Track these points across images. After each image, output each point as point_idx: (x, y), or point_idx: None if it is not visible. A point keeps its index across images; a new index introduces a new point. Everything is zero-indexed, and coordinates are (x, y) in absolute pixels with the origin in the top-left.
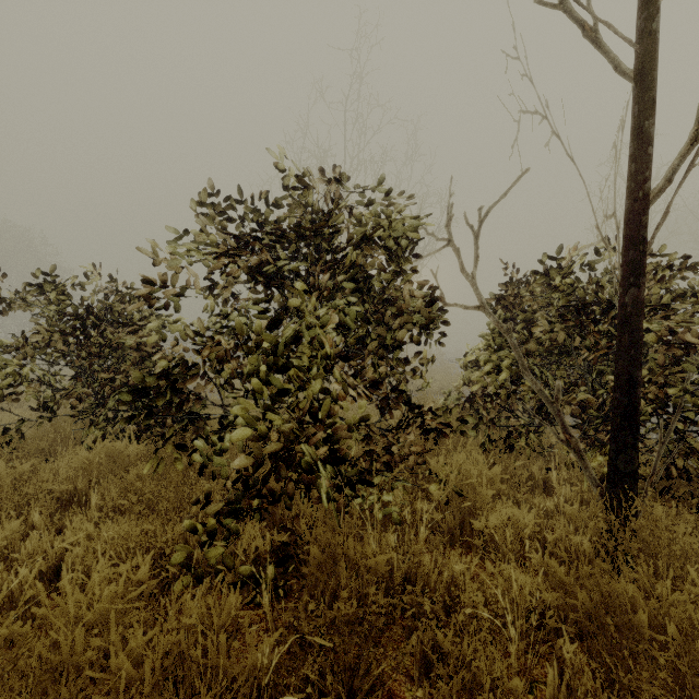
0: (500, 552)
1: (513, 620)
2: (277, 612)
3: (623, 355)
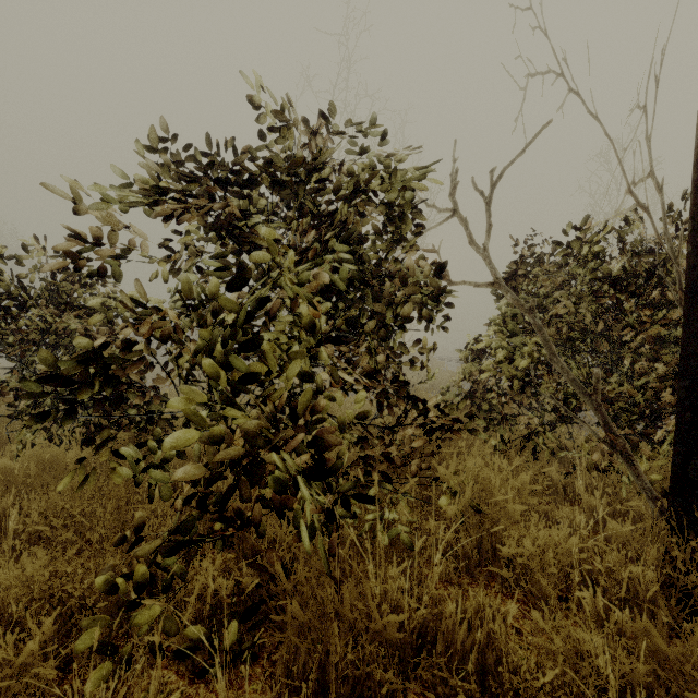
0: (535, 585)
1: (575, 697)
2: (242, 685)
3: (694, 331)
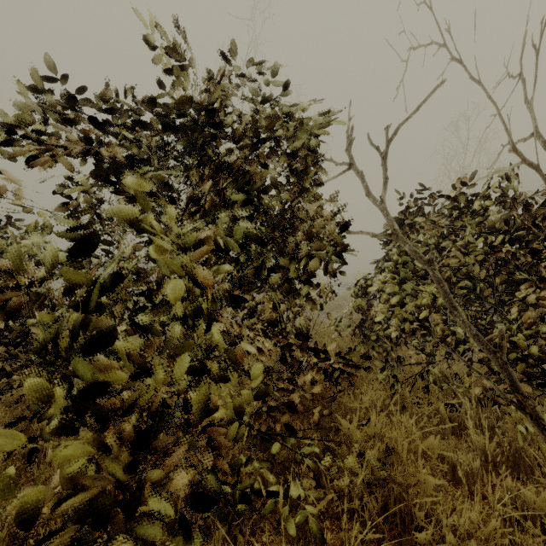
0: None
1: None
2: None
3: None
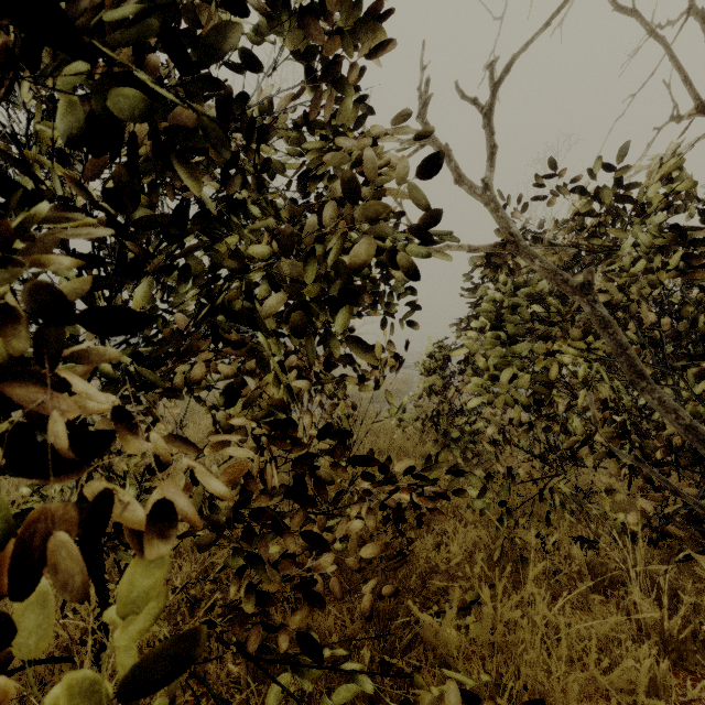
0: None
1: None
2: None
3: None
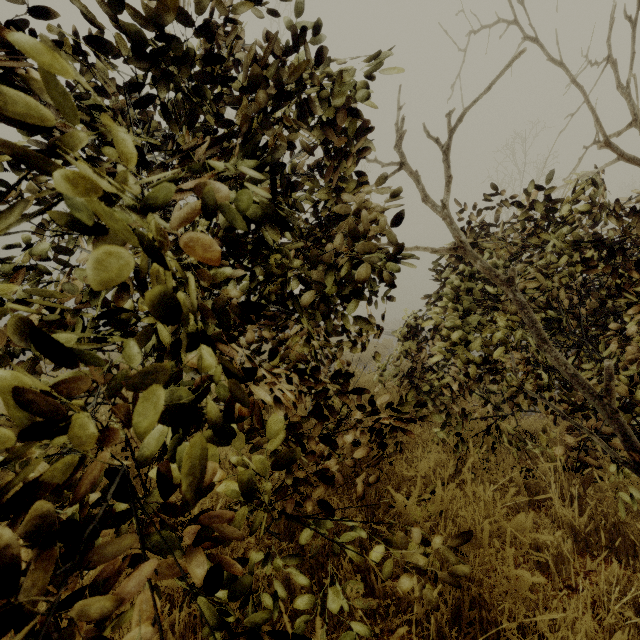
0: None
1: None
2: None
3: None
